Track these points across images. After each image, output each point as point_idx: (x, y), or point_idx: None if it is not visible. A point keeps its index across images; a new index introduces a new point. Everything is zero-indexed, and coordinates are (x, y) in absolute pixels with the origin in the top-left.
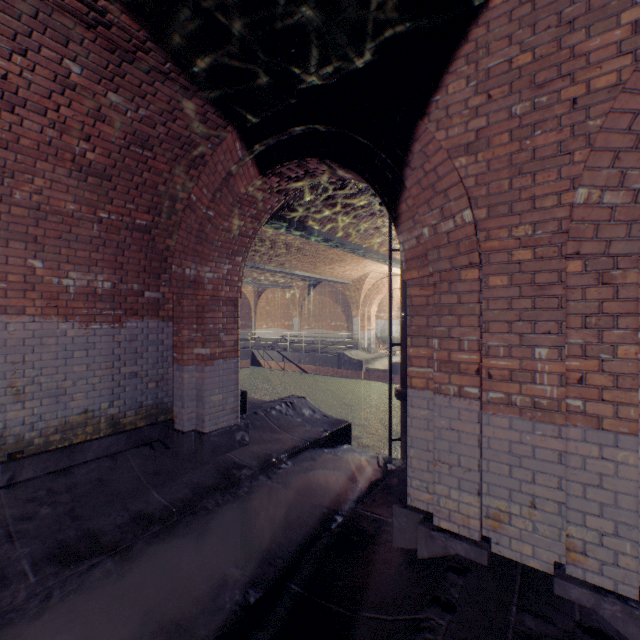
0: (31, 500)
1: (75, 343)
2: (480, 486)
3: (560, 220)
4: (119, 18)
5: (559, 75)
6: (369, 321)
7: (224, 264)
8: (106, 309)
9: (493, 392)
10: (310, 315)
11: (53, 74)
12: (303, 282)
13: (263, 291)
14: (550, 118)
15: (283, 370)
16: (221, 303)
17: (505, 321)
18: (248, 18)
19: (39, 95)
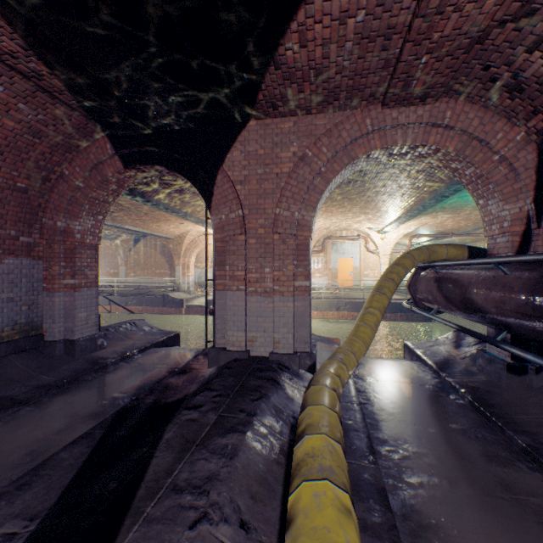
0: None
1: None
2: (246, 328)
3: (273, 219)
4: (52, 80)
5: (273, 163)
6: (189, 269)
7: (90, 220)
8: None
9: (251, 288)
10: (136, 264)
11: None
12: (130, 235)
13: None
14: (270, 178)
15: (110, 312)
16: (86, 248)
17: (255, 258)
18: (133, 97)
19: None
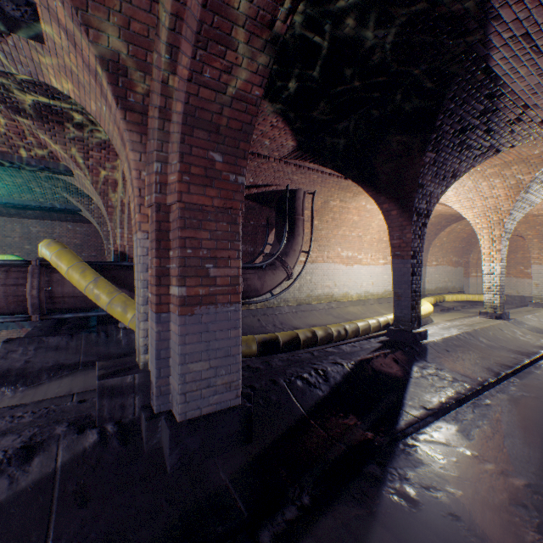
0: None
1: None
2: None
3: None
4: None
5: None
6: None
7: None
8: None
9: None
10: None
11: None
12: None
13: None
14: None
15: None
16: None
17: None
18: None
19: None
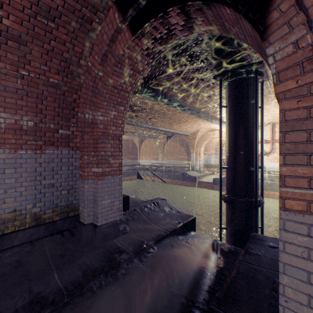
0: None
1: (6, 163)
2: None
3: None
4: None
5: None
6: (199, 155)
7: (111, 111)
8: (30, 140)
9: None
10: (167, 152)
11: None
12: (164, 135)
13: (143, 140)
14: None
15: (153, 181)
16: (109, 138)
17: None
18: None
19: None
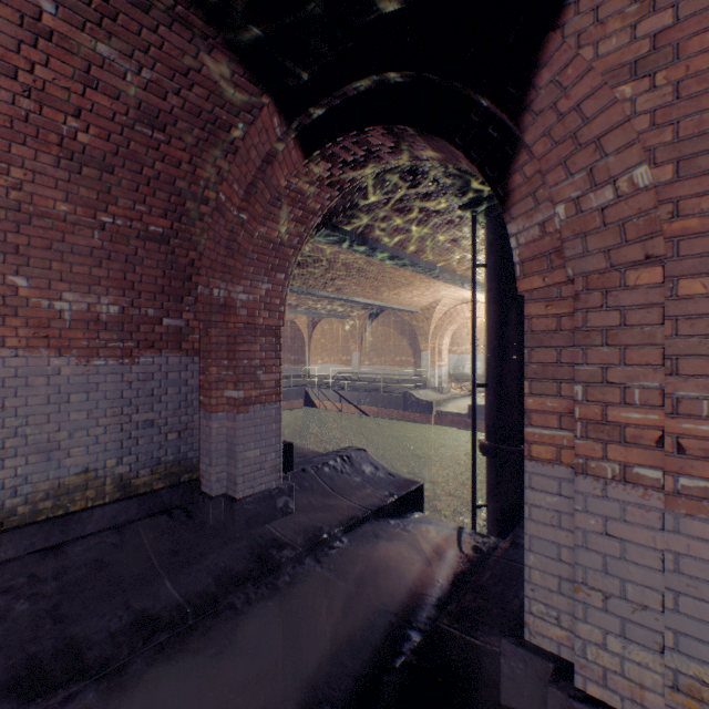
0: (5, 591)
1: (72, 384)
2: (663, 636)
3: None
4: None
5: None
6: (440, 356)
7: (262, 283)
8: (112, 340)
9: (687, 477)
10: (371, 349)
11: (17, 14)
12: (363, 311)
13: (318, 322)
14: None
15: (340, 412)
16: (258, 333)
17: None
18: None
19: (3, 47)
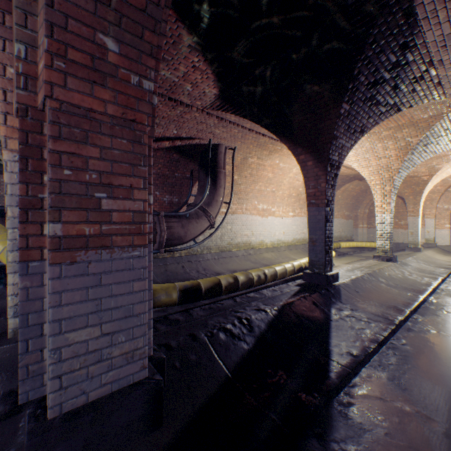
0: None
1: None
2: None
3: None
4: None
5: None
6: None
7: None
8: None
9: None
10: None
11: None
12: None
13: None
14: None
15: None
16: None
17: None
18: None
19: None
